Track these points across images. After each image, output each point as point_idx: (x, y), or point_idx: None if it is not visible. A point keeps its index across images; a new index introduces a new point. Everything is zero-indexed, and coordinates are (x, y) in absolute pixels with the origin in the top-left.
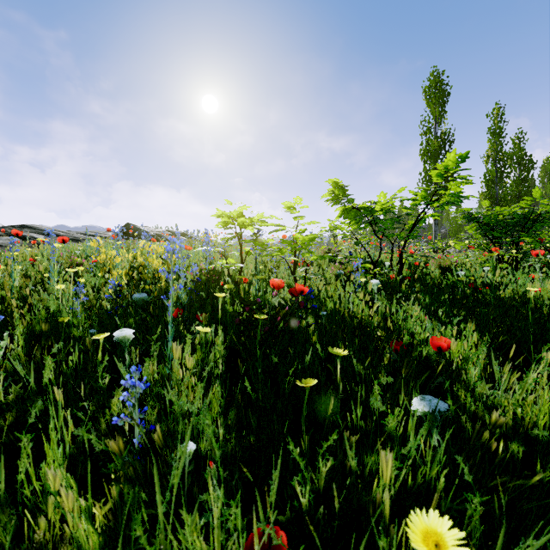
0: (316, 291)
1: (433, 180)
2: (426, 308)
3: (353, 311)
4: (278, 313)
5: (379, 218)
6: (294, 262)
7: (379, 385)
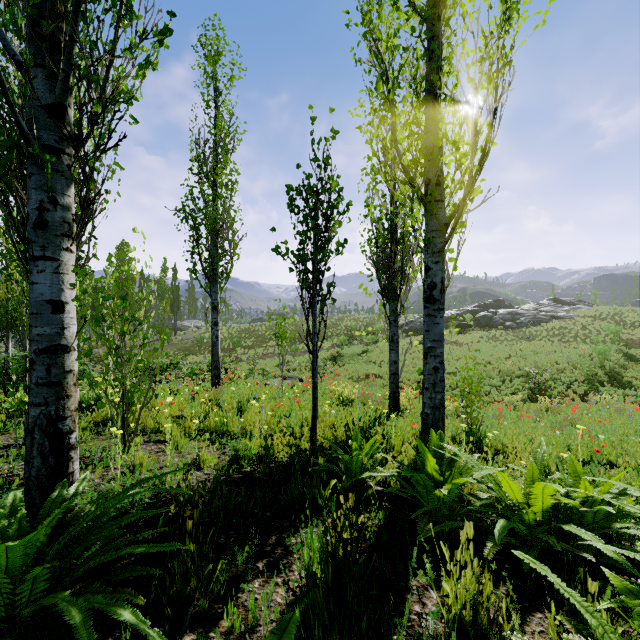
0: None
1: None
2: None
3: None
4: None
5: None
6: None
7: None
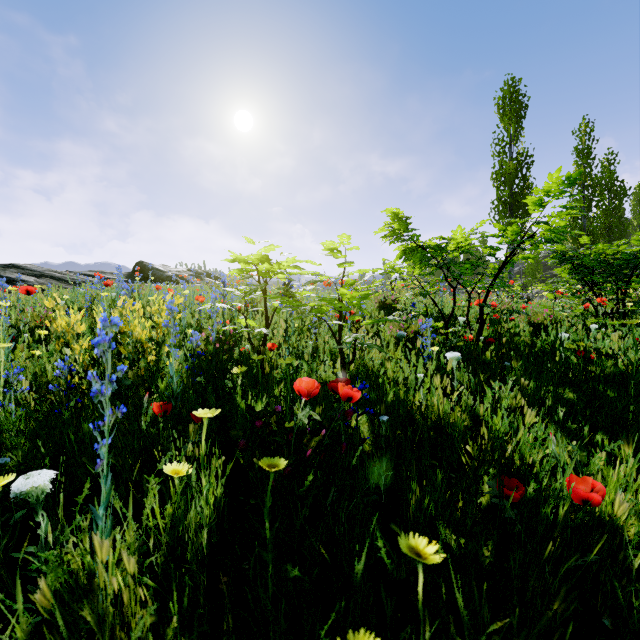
0: (370, 363)
1: (529, 210)
2: (529, 395)
3: (427, 408)
4: (306, 444)
5: (454, 262)
6: (339, 325)
7: (483, 568)
